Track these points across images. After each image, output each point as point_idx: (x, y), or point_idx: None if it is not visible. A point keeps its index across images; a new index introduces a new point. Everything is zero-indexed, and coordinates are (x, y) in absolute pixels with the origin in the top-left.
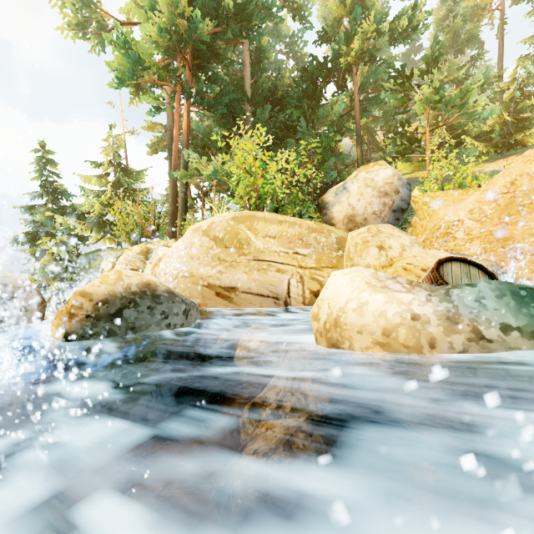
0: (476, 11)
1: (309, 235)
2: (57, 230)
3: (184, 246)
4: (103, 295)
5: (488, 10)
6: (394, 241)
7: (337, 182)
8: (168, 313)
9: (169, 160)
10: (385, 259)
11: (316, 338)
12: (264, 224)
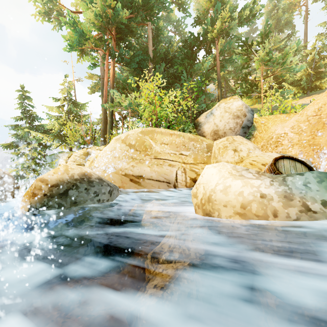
0: (290, 6)
1: (189, 143)
2: (31, 140)
3: (110, 150)
4: (55, 181)
5: (298, 6)
6: (243, 146)
7: (205, 111)
8: (99, 192)
9: (102, 97)
10: (238, 157)
11: (195, 209)
12: (160, 135)
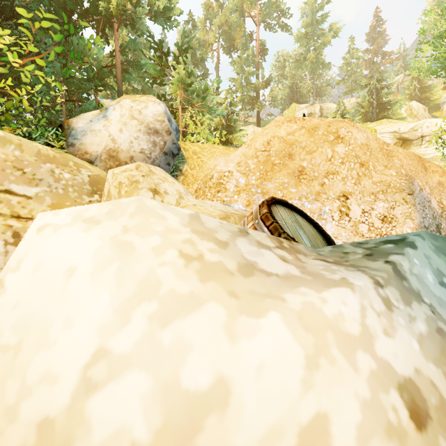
0: (205, 44)
1: (38, 165)
2: None
3: None
4: None
5: (211, 48)
6: (169, 186)
7: None
8: None
9: None
10: None
11: None
12: None
